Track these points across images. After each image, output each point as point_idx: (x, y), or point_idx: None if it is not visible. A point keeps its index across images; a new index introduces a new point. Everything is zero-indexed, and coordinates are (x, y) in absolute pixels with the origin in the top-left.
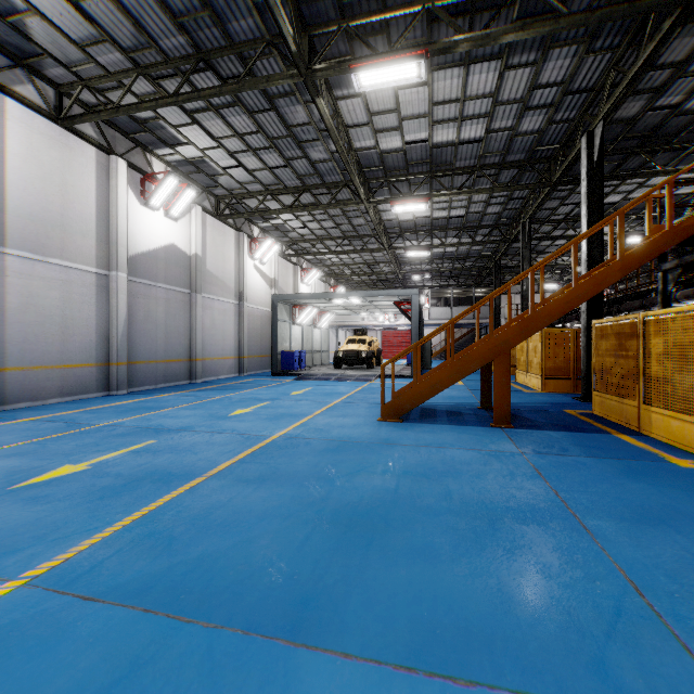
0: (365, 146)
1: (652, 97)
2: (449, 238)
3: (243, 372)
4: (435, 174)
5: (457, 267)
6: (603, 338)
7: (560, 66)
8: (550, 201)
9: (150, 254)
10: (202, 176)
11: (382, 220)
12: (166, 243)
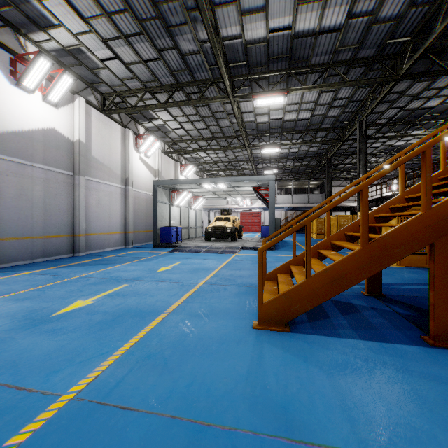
0: (231, 35)
1: None
2: (294, 139)
3: (128, 244)
4: (292, 70)
5: (296, 165)
6: None
7: None
8: (381, 104)
9: (24, 134)
10: (84, 70)
11: (243, 121)
12: (45, 126)
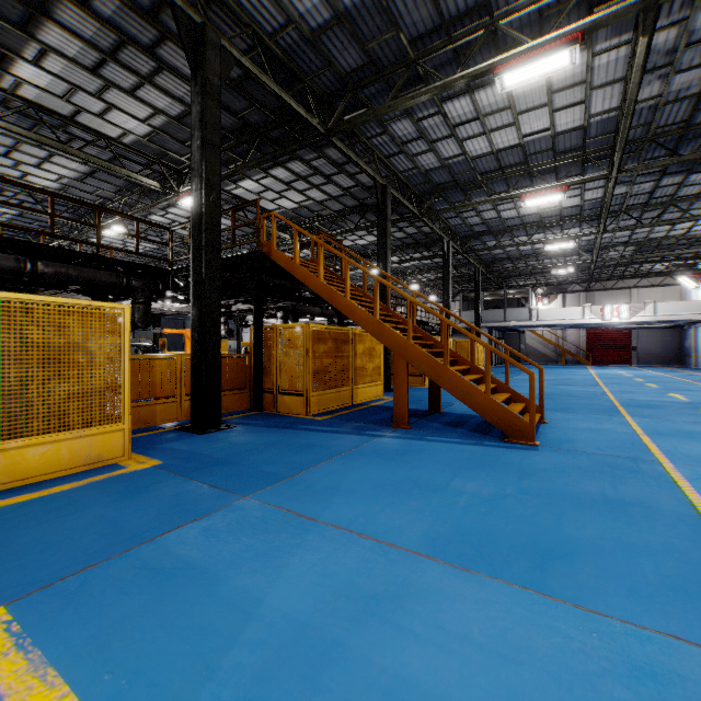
0: None
1: (134, 2)
2: None
3: None
4: None
5: None
6: (321, 342)
7: (301, 1)
8: None
9: None
10: None
11: None
12: None
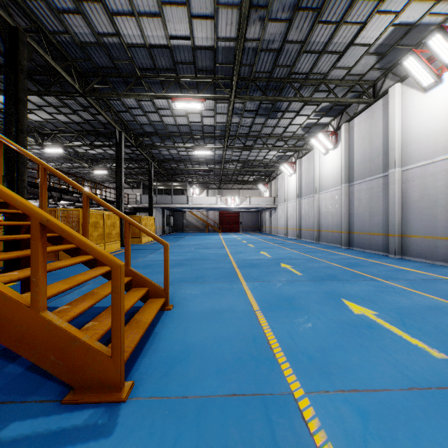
0: None
1: None
2: None
3: None
4: None
5: None
6: None
7: None
8: None
9: None
10: None
11: None
12: None
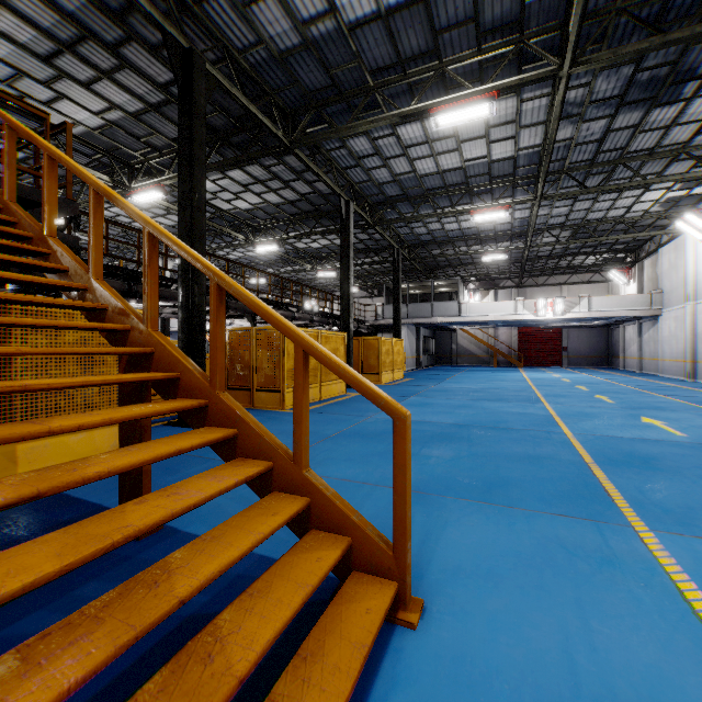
0: None
1: None
2: None
3: None
4: None
5: None
6: None
7: None
8: None
9: None
10: None
11: None
12: None
